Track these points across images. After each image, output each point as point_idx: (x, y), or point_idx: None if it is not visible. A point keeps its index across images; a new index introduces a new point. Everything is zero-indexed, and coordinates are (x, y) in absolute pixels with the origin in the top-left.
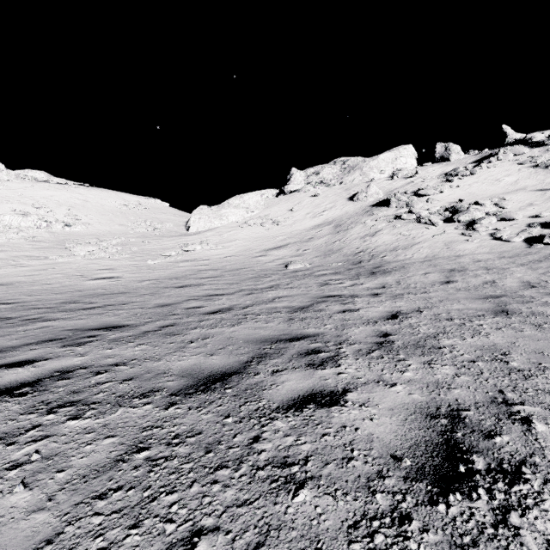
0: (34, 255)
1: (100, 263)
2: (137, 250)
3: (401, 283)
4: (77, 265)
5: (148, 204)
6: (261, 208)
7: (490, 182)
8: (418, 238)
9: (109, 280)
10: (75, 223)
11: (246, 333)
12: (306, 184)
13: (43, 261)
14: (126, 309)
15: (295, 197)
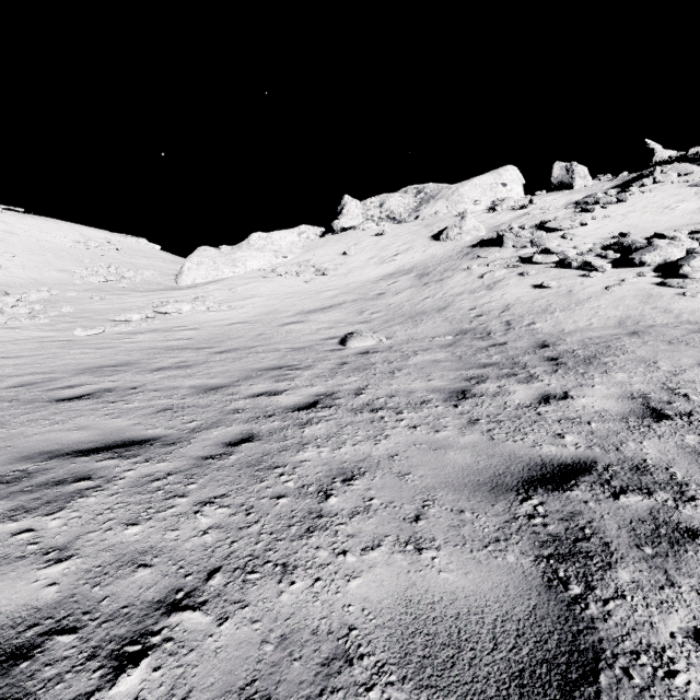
0: None
1: None
2: (72, 311)
3: (689, 395)
4: None
5: (123, 244)
6: (299, 252)
7: (656, 211)
8: (579, 291)
9: None
10: None
11: None
12: (365, 219)
13: None
14: None
15: (349, 236)
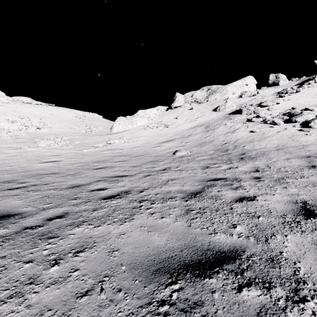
0: (13, 146)
1: (52, 151)
2: (79, 143)
3: (271, 167)
4: (38, 152)
5: (89, 116)
6: (157, 117)
7: (312, 96)
8: (267, 133)
9: (53, 163)
10: (43, 127)
11: (135, 238)
12: (185, 102)
13: (17, 150)
14: (41, 190)
15: (178, 110)
